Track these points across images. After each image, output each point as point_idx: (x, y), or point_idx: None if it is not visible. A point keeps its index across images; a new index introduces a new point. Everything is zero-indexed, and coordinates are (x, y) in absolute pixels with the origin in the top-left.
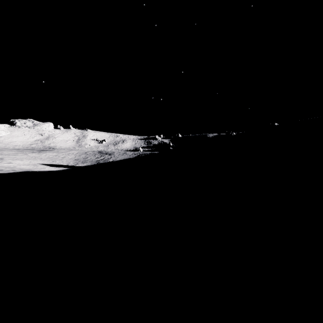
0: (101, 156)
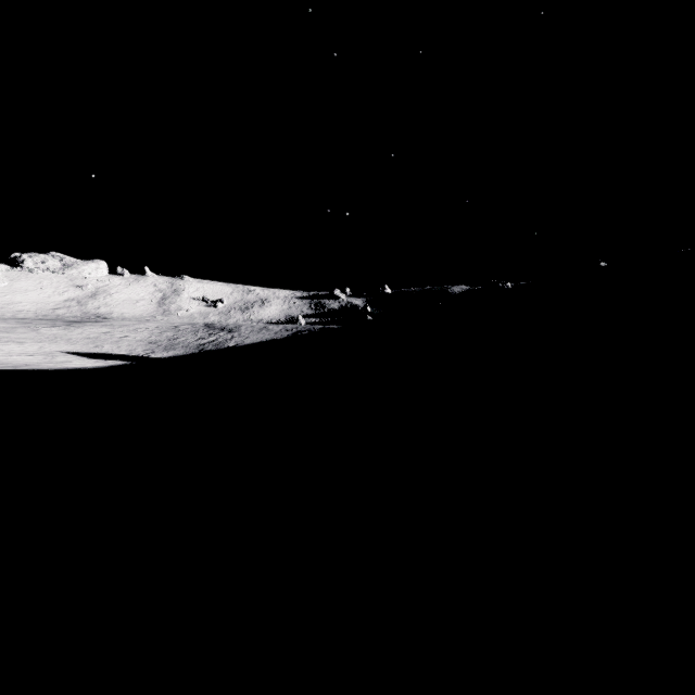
0: (210, 335)
